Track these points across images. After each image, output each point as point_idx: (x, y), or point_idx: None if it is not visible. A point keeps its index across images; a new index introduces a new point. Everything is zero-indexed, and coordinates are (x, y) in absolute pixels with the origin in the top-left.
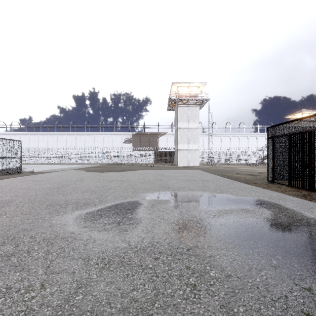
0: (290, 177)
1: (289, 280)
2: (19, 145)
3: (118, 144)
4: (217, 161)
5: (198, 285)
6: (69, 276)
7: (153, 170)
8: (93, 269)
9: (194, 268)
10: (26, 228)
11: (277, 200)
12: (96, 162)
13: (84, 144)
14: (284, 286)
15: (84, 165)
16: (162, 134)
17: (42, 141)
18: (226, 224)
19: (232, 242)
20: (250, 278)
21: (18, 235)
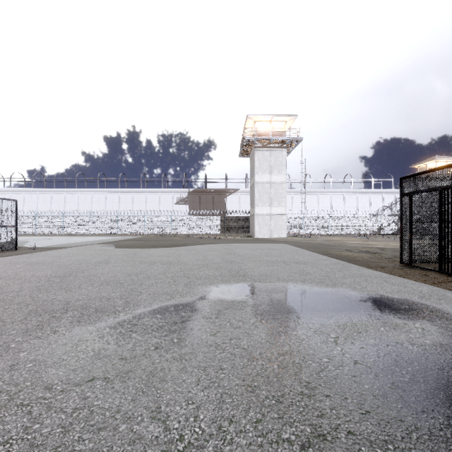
0: (441, 257)
1: None
2: (14, 207)
3: (168, 207)
4: (313, 231)
5: None
6: None
7: (219, 245)
8: None
9: None
10: None
11: (437, 302)
12: (135, 232)
13: (117, 207)
14: None
15: (117, 237)
16: (232, 191)
17: (57, 202)
18: (367, 362)
19: (397, 418)
20: None
21: None
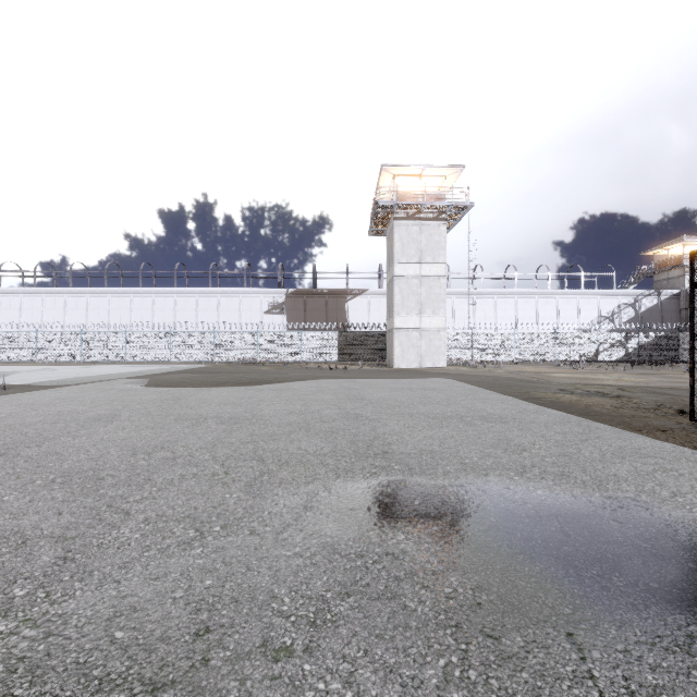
0: None
1: None
2: None
3: (254, 317)
4: (489, 357)
5: None
6: None
7: (334, 381)
8: None
9: None
10: None
11: None
12: (199, 358)
13: (172, 317)
14: None
15: (166, 367)
16: (357, 293)
17: (74, 310)
18: None
19: None
20: None
21: None
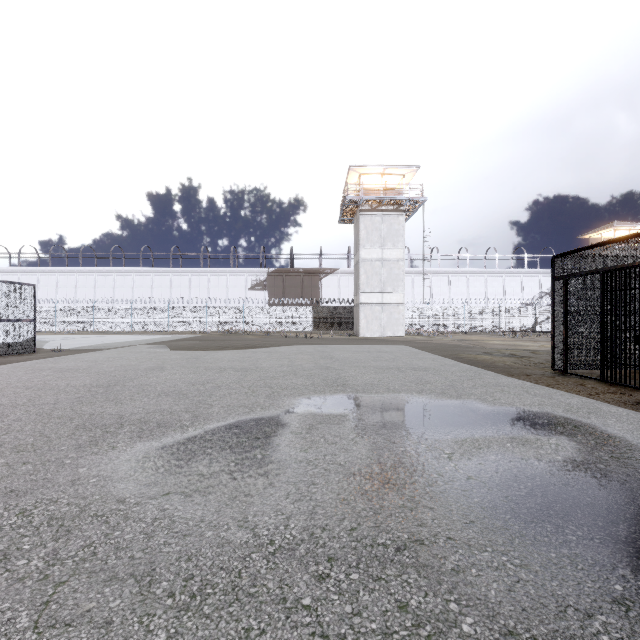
0: (603, 361)
1: None
2: (32, 295)
3: (239, 293)
4: (442, 327)
5: None
6: (96, 636)
7: (310, 346)
8: (159, 611)
9: (419, 609)
10: (15, 487)
11: (585, 416)
12: (194, 328)
13: (169, 293)
14: None
15: (169, 336)
16: (329, 272)
17: (84, 287)
18: (482, 478)
19: (502, 526)
20: None
21: None
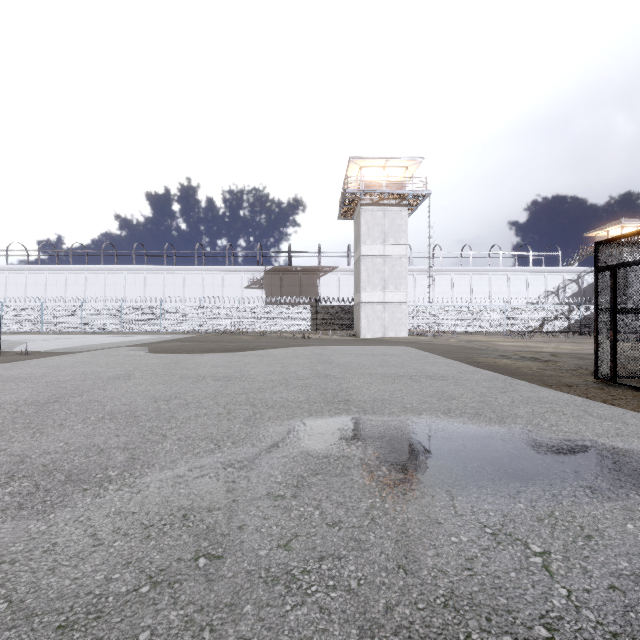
0: None
1: None
2: None
3: (235, 292)
4: (446, 327)
5: None
6: None
7: (307, 348)
8: None
9: None
10: None
11: None
12: (187, 329)
13: (162, 292)
14: None
15: (159, 336)
16: (328, 270)
17: (74, 286)
18: None
19: None
20: None
21: None
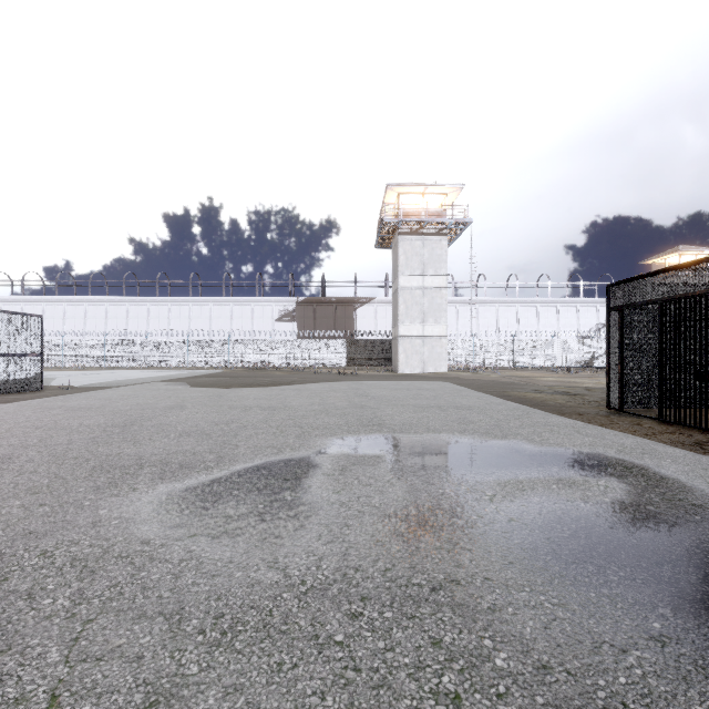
0: (661, 399)
1: (703, 681)
2: (39, 327)
3: (265, 325)
4: (489, 363)
5: (466, 695)
6: (128, 669)
7: (344, 383)
8: (190, 647)
9: (453, 645)
10: (34, 529)
11: (638, 457)
12: (215, 364)
13: (187, 325)
14: (694, 700)
15: (188, 372)
16: (365, 301)
17: (94, 318)
18: (524, 520)
19: (542, 567)
20: (599, 674)
21: (11, 549)
